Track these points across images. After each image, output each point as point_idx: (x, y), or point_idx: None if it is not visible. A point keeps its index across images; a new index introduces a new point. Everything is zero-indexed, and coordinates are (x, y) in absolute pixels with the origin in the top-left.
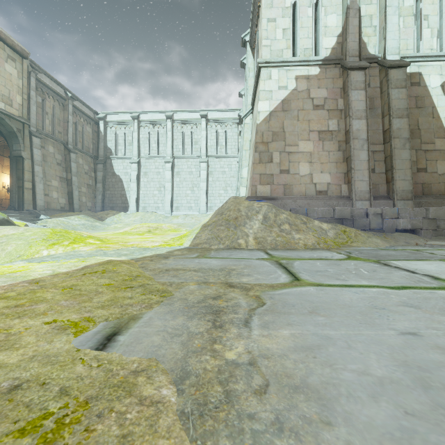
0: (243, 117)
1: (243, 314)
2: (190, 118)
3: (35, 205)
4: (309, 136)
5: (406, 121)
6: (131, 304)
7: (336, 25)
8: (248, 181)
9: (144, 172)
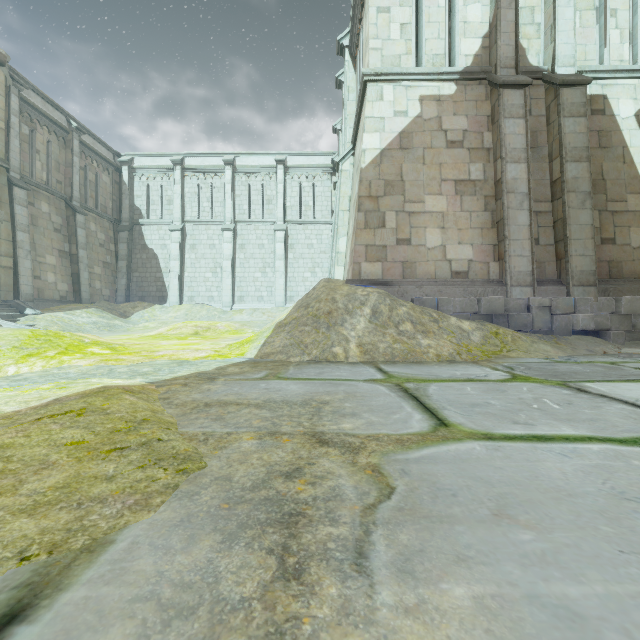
0: (339, 161)
1: (349, 525)
2: (260, 165)
3: (17, 293)
4: (440, 188)
5: (586, 166)
6: (104, 499)
7: (481, 20)
8: (347, 256)
9: (191, 244)
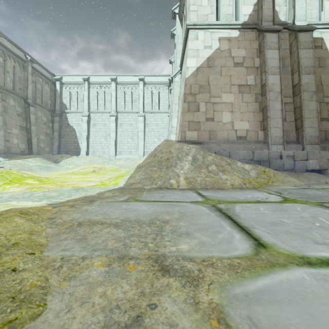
0: (173, 76)
1: None
2: (130, 81)
3: None
4: (230, 89)
5: (313, 77)
6: None
7: None
8: (177, 129)
9: (93, 123)
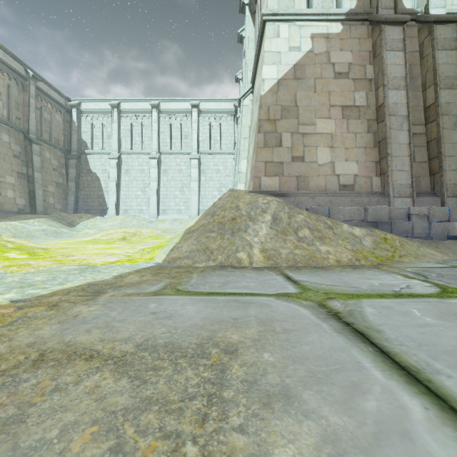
0: (240, 98)
1: None
2: (179, 108)
3: None
4: (329, 113)
5: None
6: None
7: None
8: (248, 174)
9: (125, 169)
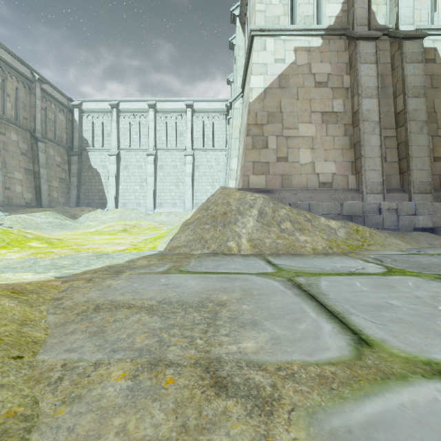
0: (232, 101)
1: None
2: (174, 108)
3: None
4: (310, 118)
5: (423, 101)
6: None
7: None
8: (238, 172)
9: (124, 165)
